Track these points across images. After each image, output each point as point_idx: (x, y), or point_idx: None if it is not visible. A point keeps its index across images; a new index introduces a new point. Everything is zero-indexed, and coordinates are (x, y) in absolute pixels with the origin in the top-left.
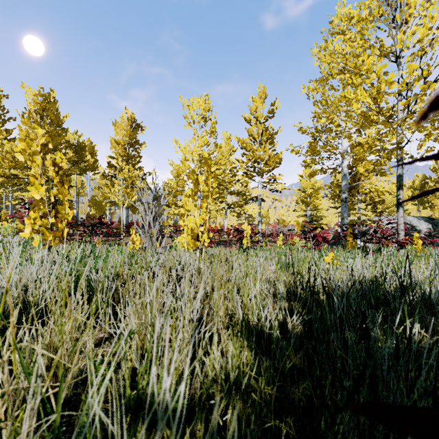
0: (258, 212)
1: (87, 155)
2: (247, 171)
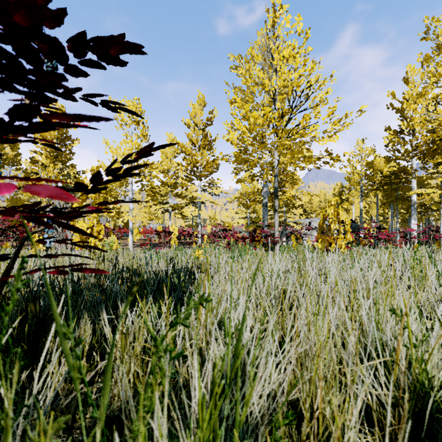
0: (198, 215)
1: (5, 147)
2: (187, 174)
